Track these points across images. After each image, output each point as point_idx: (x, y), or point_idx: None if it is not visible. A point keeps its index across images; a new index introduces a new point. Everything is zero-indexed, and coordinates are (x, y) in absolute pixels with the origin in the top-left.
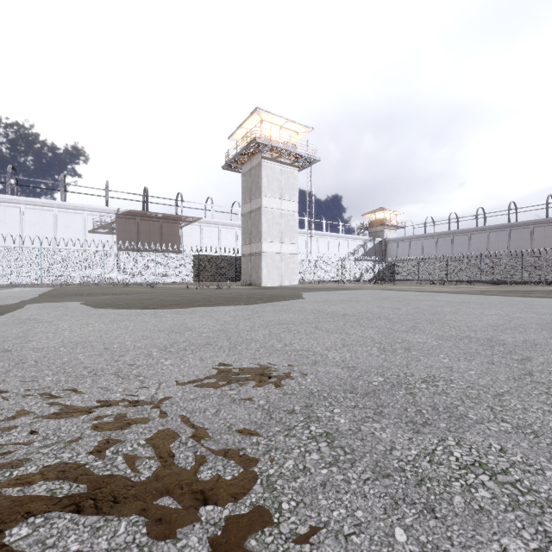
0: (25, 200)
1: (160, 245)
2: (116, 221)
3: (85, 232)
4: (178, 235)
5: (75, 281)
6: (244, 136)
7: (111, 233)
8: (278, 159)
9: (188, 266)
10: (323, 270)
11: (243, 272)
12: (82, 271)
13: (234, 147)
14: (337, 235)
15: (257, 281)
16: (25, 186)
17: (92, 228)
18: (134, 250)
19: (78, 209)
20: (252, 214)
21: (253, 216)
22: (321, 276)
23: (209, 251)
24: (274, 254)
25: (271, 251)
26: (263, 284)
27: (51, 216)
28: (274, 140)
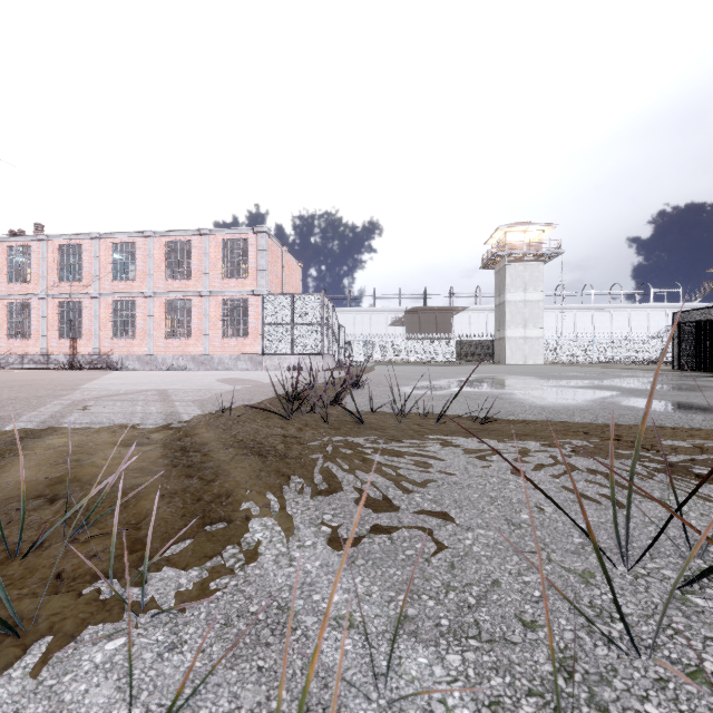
0: (356, 309)
1: (436, 332)
2: (405, 316)
3: (387, 326)
4: (450, 322)
5: (383, 360)
6: (496, 242)
7: (402, 325)
8: (521, 260)
9: (452, 349)
10: (596, 350)
11: (495, 353)
12: (386, 353)
13: (485, 255)
14: (644, 305)
15: (503, 361)
16: (354, 299)
17: (390, 323)
18: (417, 337)
19: (383, 311)
20: (500, 306)
21: (500, 308)
22: (593, 356)
23: (476, 334)
24: (518, 339)
25: (514, 336)
26: (507, 363)
27: (368, 317)
28: (518, 244)
